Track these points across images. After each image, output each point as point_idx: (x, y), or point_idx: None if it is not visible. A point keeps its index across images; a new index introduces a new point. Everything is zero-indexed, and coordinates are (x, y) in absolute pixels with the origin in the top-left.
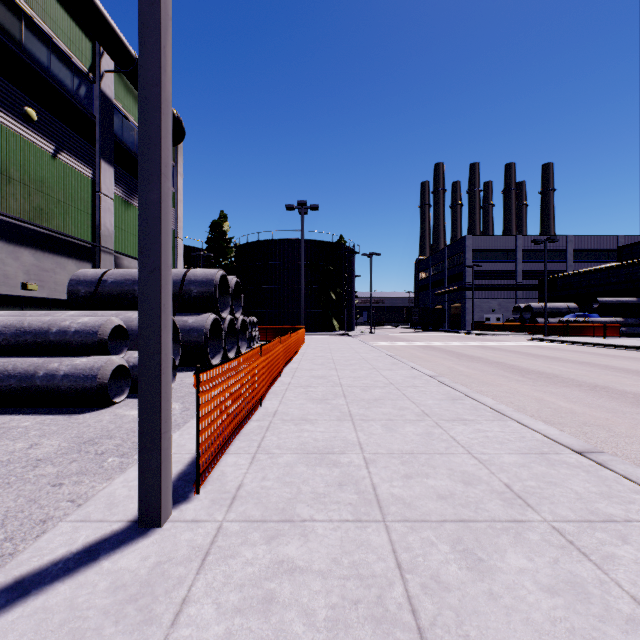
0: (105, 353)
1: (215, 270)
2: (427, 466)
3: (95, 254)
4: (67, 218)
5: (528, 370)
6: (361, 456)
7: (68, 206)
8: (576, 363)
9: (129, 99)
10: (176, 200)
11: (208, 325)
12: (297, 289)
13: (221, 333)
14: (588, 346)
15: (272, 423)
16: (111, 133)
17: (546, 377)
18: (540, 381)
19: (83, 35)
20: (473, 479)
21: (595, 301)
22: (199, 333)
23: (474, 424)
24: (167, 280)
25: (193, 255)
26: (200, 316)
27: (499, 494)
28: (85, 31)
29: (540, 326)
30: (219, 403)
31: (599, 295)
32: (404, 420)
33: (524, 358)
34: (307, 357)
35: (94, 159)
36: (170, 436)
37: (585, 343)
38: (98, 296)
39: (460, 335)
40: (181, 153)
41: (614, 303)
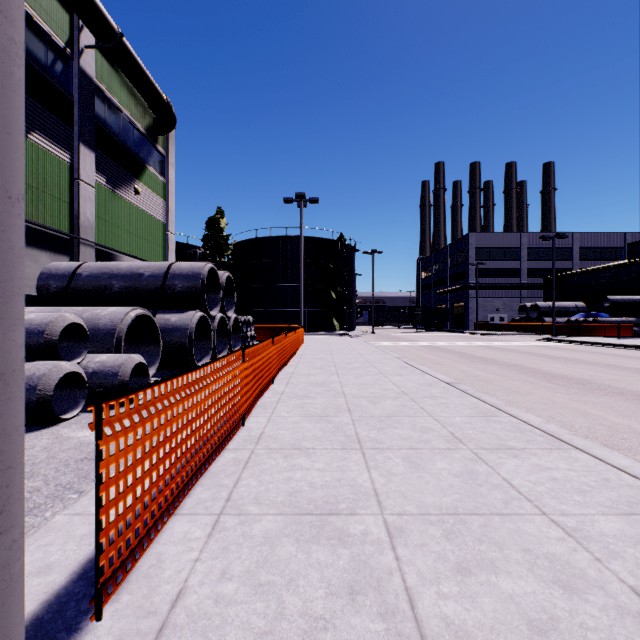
0: (54, 357)
1: (203, 263)
2: (487, 543)
3: (73, 246)
4: (39, 206)
5: (553, 374)
6: (380, 520)
7: (41, 192)
8: (602, 366)
9: (114, 81)
10: (167, 192)
11: (193, 324)
12: (296, 288)
13: (210, 333)
14: (604, 347)
15: (254, 454)
16: (92, 115)
17: (577, 383)
18: (573, 388)
19: (59, 5)
20: (573, 576)
21: (606, 300)
22: (183, 333)
23: (528, 456)
24: (6, 224)
25: (189, 252)
26: (185, 314)
27: (637, 619)
28: (61, 1)
29: (548, 326)
30: (157, 443)
31: (608, 294)
32: (431, 449)
33: (542, 360)
34: (305, 359)
35: (72, 142)
36: (19, 536)
37: (600, 343)
38: (71, 291)
39: (465, 335)
40: (173, 143)
41: (626, 302)
